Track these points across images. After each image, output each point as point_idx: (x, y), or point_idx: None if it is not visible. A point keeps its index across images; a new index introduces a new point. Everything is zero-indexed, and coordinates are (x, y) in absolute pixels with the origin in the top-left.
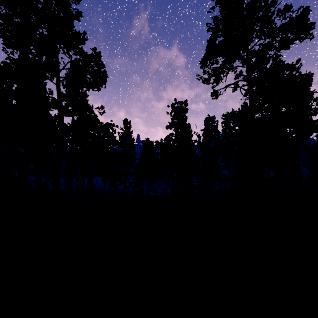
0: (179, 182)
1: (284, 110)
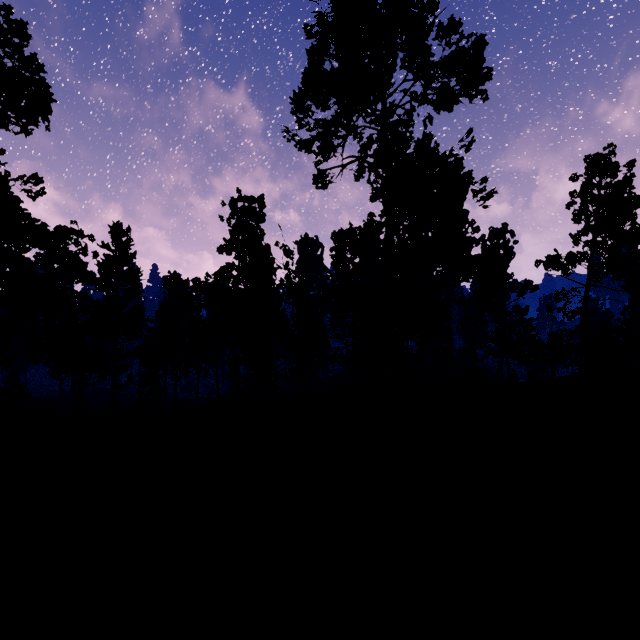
0: (248, 367)
1: (433, 234)
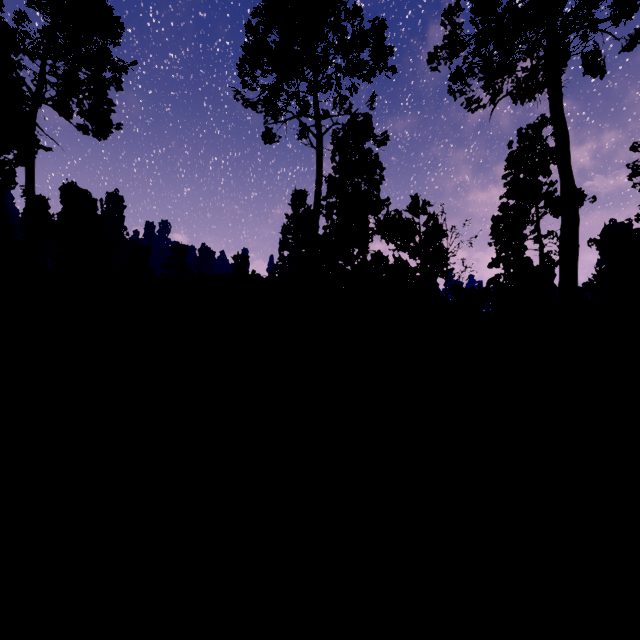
0: None
1: None
